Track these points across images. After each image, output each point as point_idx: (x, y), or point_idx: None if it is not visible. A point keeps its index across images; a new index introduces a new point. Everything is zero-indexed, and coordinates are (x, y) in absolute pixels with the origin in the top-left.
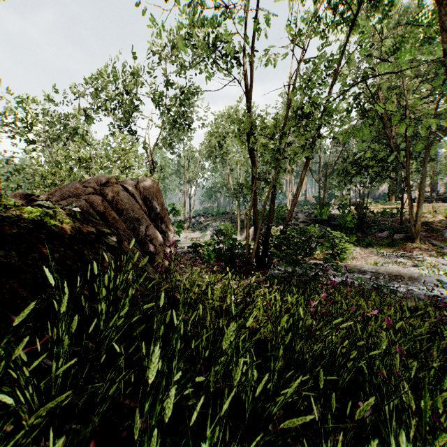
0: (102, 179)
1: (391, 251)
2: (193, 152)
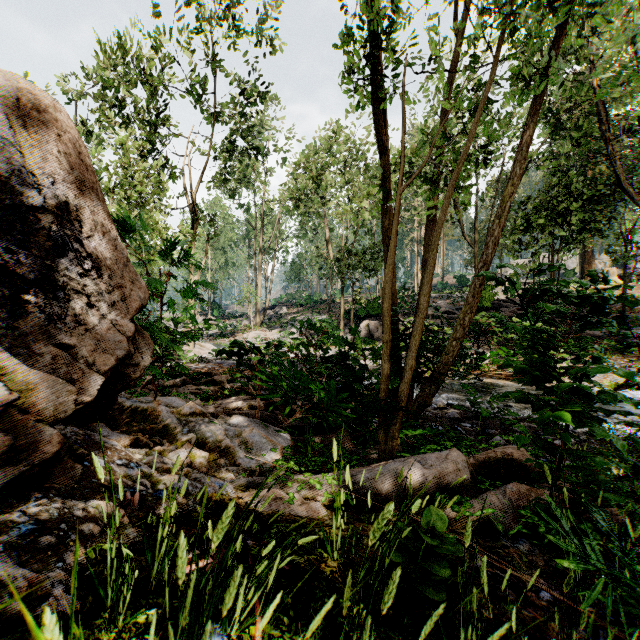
0: None
1: (626, 361)
2: (268, 202)
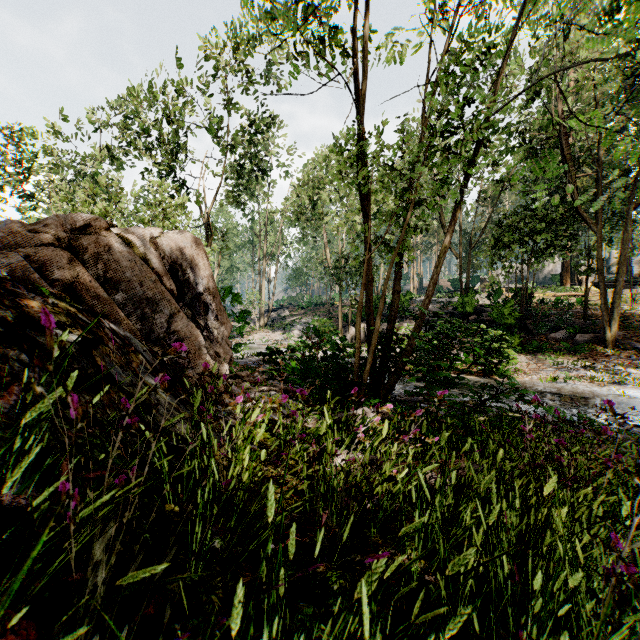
0: (76, 219)
1: (574, 360)
2: (272, 214)
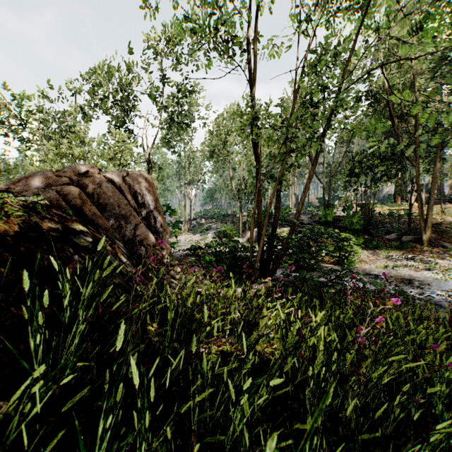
0: (81, 168)
1: (400, 254)
2: (193, 152)
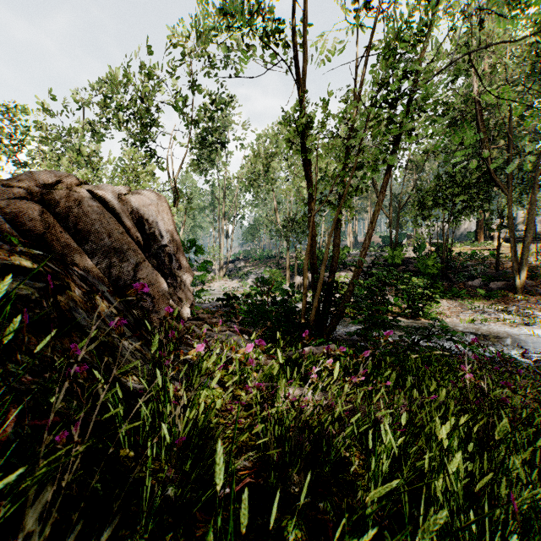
0: (49, 175)
1: (489, 305)
2: (230, 180)
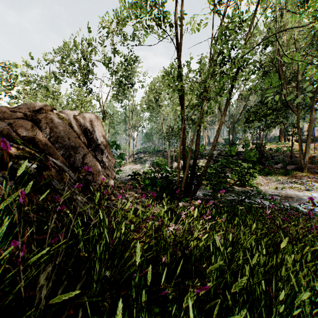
0: (35, 105)
1: (286, 179)
2: (135, 106)
